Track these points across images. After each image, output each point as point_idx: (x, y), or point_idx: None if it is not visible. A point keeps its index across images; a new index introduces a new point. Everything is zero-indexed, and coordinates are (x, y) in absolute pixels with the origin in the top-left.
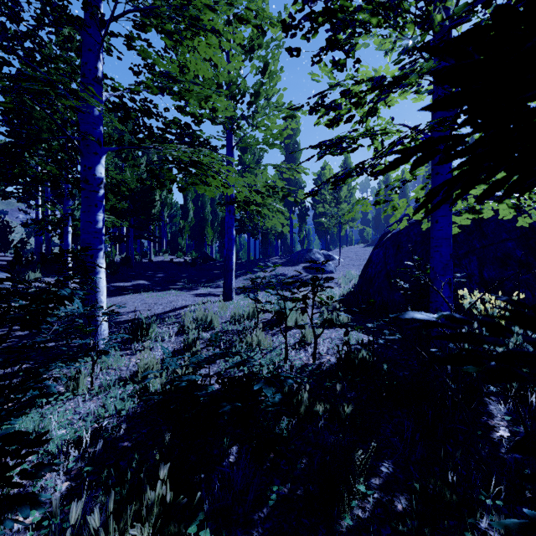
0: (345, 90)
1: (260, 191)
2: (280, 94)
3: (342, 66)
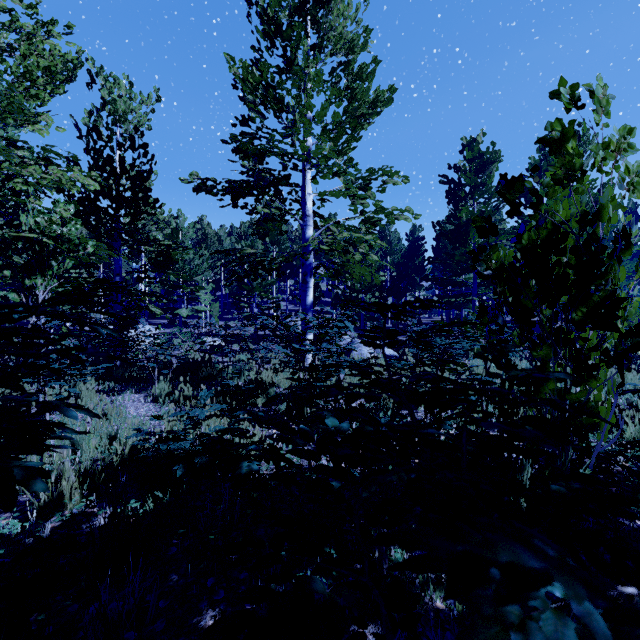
0: None
1: None
2: None
3: None
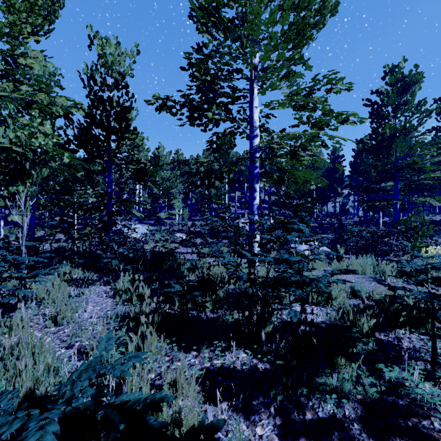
0: None
1: None
2: None
3: None
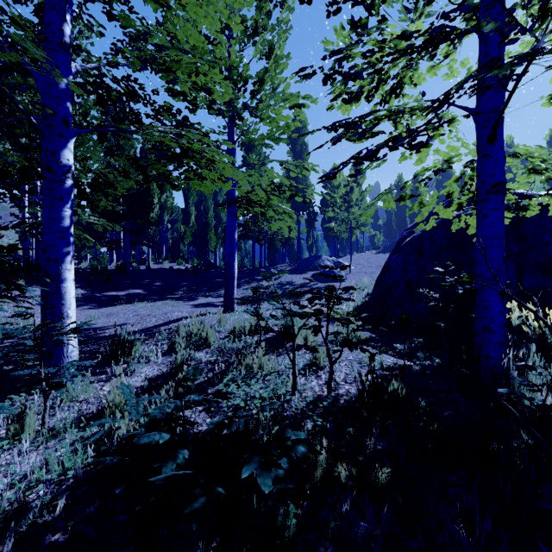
0: (368, 51)
1: (264, 189)
2: (287, 83)
3: (362, 28)
